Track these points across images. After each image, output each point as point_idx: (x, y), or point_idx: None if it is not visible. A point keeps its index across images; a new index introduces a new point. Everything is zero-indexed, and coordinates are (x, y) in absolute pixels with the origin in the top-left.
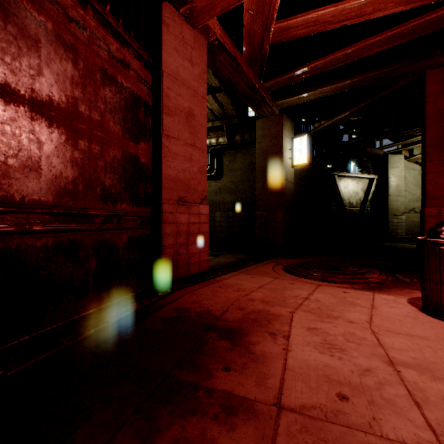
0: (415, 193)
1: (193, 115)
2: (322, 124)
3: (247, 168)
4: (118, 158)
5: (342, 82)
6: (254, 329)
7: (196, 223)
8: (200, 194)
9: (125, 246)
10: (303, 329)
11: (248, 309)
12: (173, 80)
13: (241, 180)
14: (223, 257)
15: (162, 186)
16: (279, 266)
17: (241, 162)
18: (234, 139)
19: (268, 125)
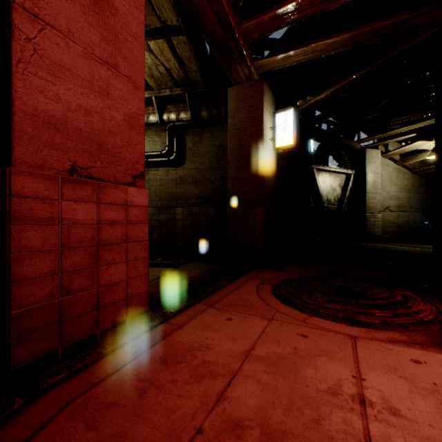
0: (390, 191)
1: (111, 5)
2: (308, 101)
3: (216, 153)
4: None
5: (342, 35)
6: None
7: (119, 222)
8: (130, 167)
9: None
10: None
11: None
12: None
13: (208, 167)
14: (184, 268)
15: (13, 131)
16: (266, 287)
17: (208, 144)
18: (200, 114)
19: (244, 94)
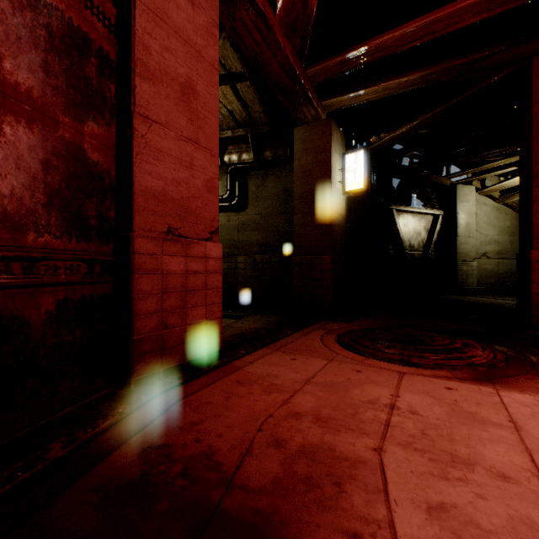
0: (488, 234)
1: (194, 91)
2: (382, 138)
3: (281, 196)
4: (28, 141)
5: (415, 74)
6: (310, 519)
7: (200, 272)
8: (208, 225)
9: (48, 319)
10: (419, 514)
11: (292, 445)
12: (157, 21)
13: (272, 211)
14: (248, 319)
15: (134, 205)
16: (331, 336)
17: (272, 188)
18: (264, 155)
19: (311, 134)
